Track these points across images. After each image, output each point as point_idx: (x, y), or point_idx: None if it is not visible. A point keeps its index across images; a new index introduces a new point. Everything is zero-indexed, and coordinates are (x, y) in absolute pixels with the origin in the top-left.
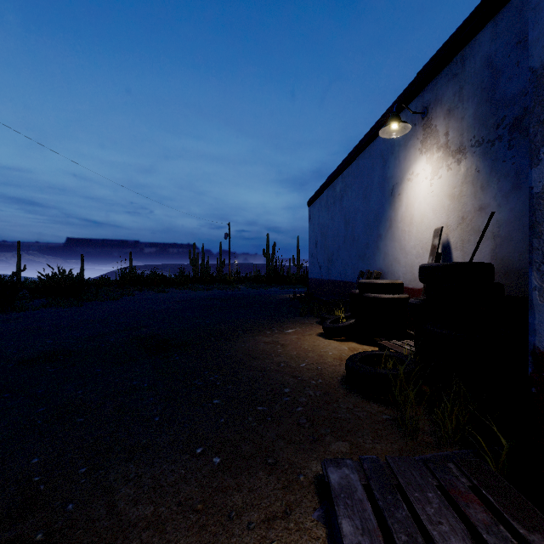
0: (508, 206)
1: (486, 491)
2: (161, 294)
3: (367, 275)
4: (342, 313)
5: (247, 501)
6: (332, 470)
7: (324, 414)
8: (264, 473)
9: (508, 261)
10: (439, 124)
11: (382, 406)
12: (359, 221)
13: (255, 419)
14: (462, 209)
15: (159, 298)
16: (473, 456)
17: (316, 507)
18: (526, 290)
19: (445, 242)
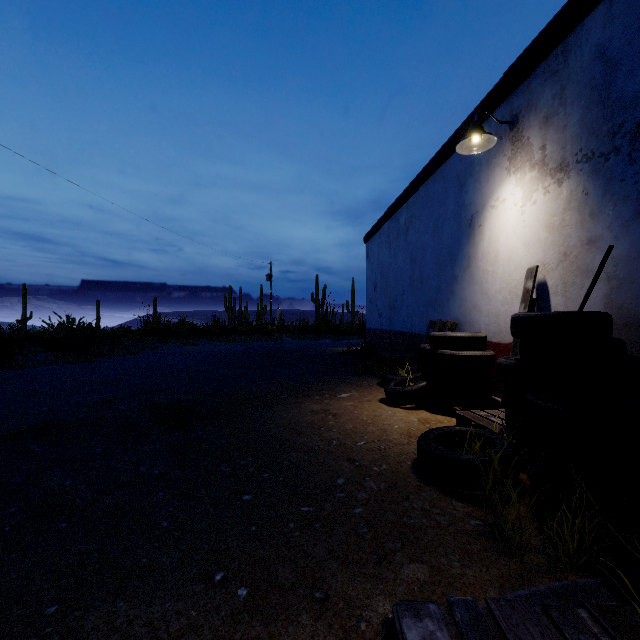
0: (629, 238)
1: None
2: (189, 347)
3: (439, 326)
4: (408, 372)
5: None
6: (409, 623)
7: (391, 518)
8: (309, 615)
9: (629, 310)
10: (533, 136)
11: (469, 506)
12: (429, 259)
13: (298, 526)
14: (565, 243)
15: (187, 352)
16: (605, 590)
17: None
18: None
19: (541, 285)
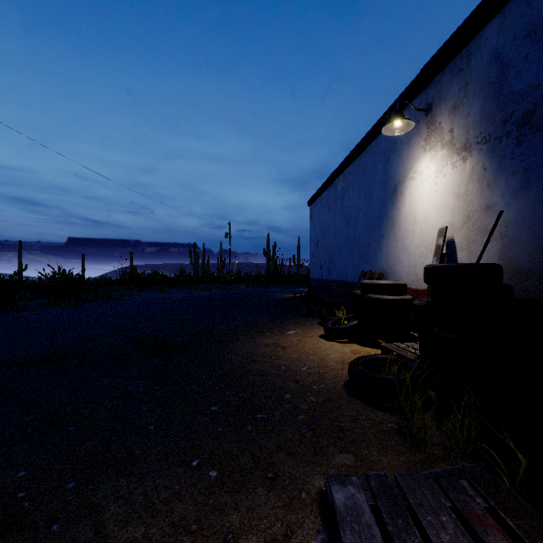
0: (517, 204)
1: (505, 514)
2: (161, 294)
3: (369, 276)
4: (343, 314)
5: (245, 521)
6: (337, 488)
7: (326, 422)
8: (264, 488)
9: (517, 262)
10: (444, 121)
11: (388, 414)
12: (361, 220)
13: (254, 428)
14: (468, 208)
15: (159, 298)
16: (485, 471)
17: (319, 528)
18: (536, 292)
19: (450, 242)
